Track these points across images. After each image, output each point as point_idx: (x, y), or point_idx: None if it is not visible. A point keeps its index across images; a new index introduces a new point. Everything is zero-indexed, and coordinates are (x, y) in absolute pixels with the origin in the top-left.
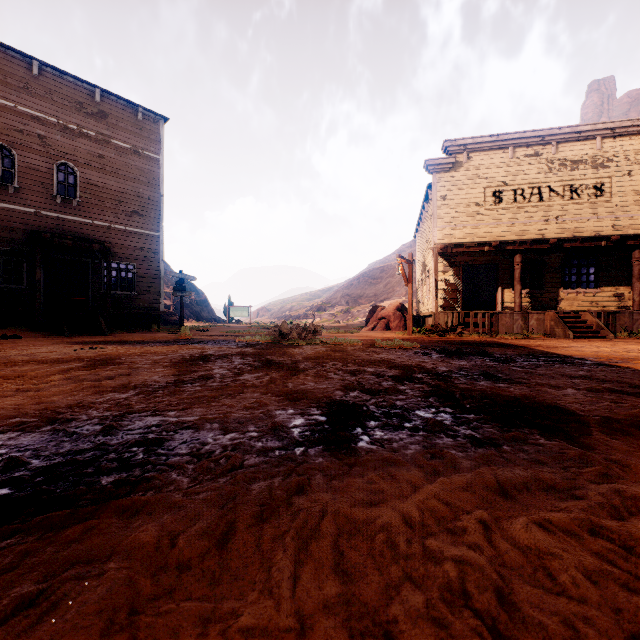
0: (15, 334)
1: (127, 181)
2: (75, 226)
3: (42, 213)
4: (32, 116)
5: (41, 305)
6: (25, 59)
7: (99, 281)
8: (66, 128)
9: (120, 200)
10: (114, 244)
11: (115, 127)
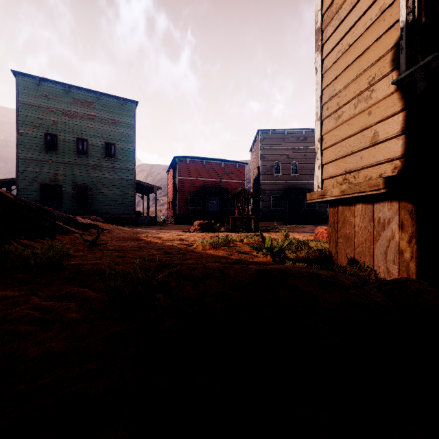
0: (288, 224)
1: (314, 162)
2: (296, 184)
3: (287, 182)
4: (284, 149)
5: (287, 214)
6: (282, 130)
7: (304, 204)
8: (294, 149)
9: (311, 170)
10: (309, 189)
11: (309, 142)
